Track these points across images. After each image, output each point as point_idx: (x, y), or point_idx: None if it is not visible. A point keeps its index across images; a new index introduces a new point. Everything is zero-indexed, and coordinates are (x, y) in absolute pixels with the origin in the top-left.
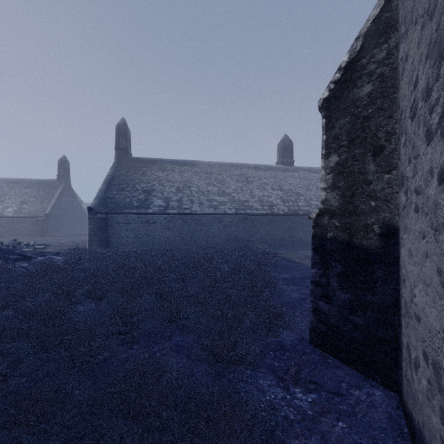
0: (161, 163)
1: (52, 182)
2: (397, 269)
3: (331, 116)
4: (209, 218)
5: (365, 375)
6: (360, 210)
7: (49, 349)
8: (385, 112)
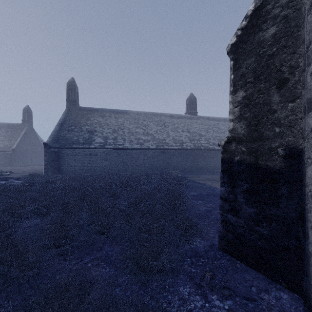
0: (101, 111)
1: (18, 125)
2: (301, 186)
3: (238, 58)
4: (136, 152)
5: (270, 278)
6: (265, 136)
7: None
8: (289, 48)
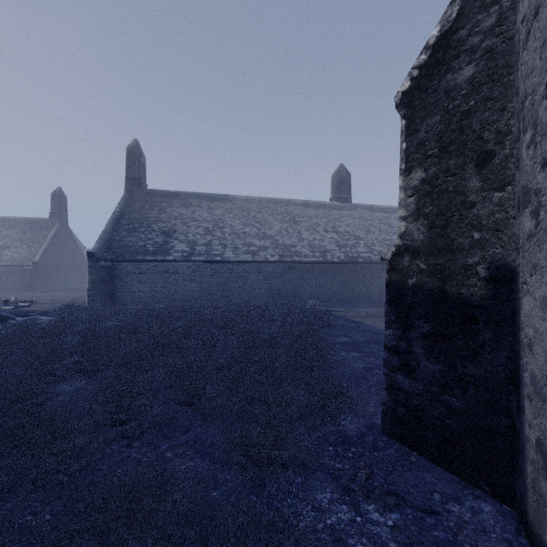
0: (185, 197)
1: (43, 222)
2: (514, 328)
3: (413, 116)
4: (246, 267)
5: (465, 480)
6: (457, 245)
7: (0, 454)
8: (495, 102)
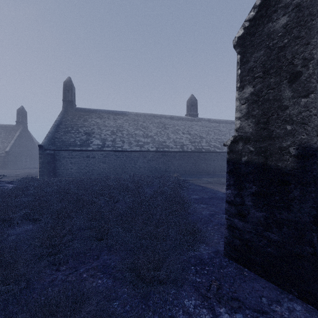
0: (99, 112)
1: (12, 127)
2: (316, 188)
3: (245, 52)
4: (136, 154)
5: (281, 288)
6: (275, 134)
7: None
8: (302, 39)
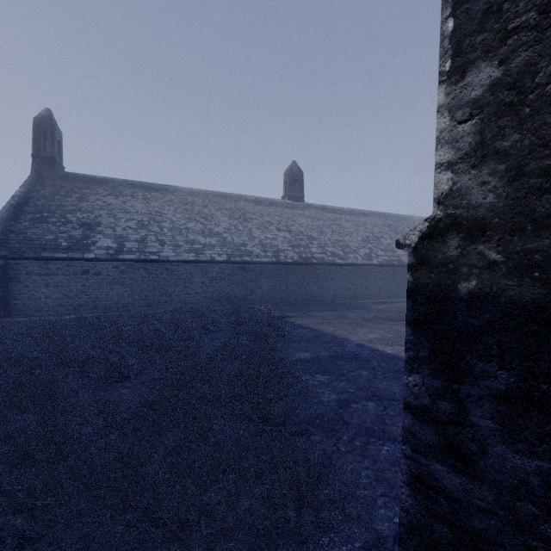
0: (114, 184)
1: None
2: None
3: None
4: (188, 268)
5: None
6: None
7: None
8: None
